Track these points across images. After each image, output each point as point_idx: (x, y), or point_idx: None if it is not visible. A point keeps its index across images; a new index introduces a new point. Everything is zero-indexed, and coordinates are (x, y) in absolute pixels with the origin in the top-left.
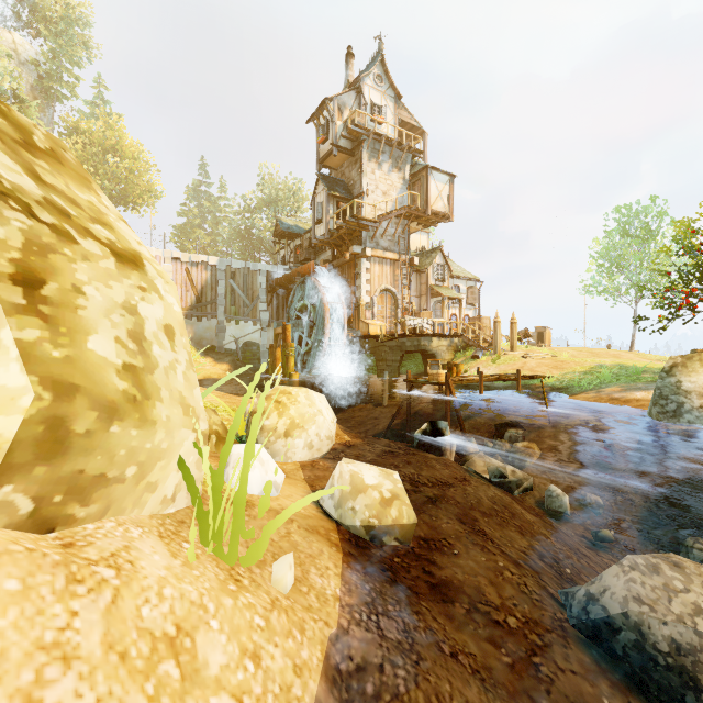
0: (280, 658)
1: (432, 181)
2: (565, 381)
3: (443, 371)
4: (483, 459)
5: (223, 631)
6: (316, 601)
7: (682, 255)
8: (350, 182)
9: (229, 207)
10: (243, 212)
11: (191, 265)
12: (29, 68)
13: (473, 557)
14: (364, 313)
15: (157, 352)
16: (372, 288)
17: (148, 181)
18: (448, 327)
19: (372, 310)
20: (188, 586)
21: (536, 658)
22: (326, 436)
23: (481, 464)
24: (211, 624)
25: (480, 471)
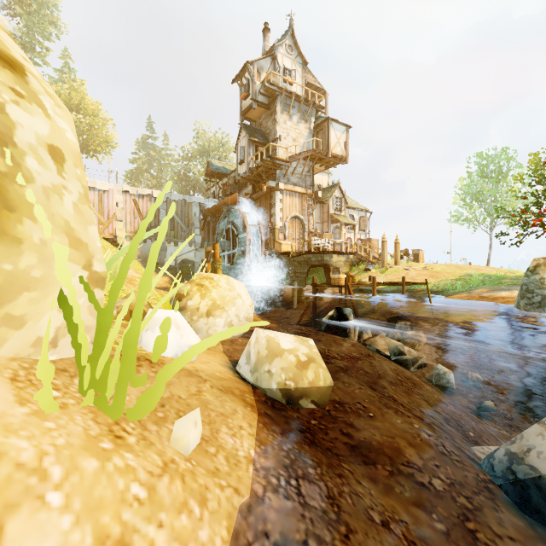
0: (164, 544)
1: (332, 130)
2: (440, 286)
3: (343, 276)
4: (384, 339)
5: (69, 508)
6: (225, 463)
7: (535, 183)
8: (267, 131)
9: (170, 155)
10: (182, 160)
11: (138, 197)
12: None
13: (389, 419)
14: (277, 235)
15: (33, 166)
16: (284, 215)
17: (106, 134)
18: (345, 247)
19: (285, 233)
20: (21, 440)
21: (470, 524)
22: (245, 317)
23: (382, 343)
24: (48, 499)
25: (382, 349)
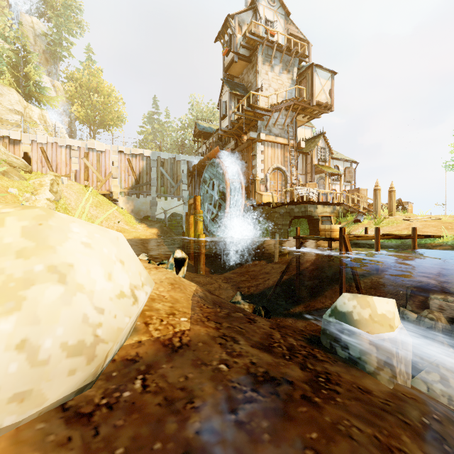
0: None
1: (316, 77)
2: None
3: (336, 226)
4: None
5: None
6: None
7: None
8: (248, 85)
9: (170, 126)
10: (179, 129)
11: (132, 156)
12: (42, 39)
13: None
14: (259, 187)
15: None
16: (266, 167)
17: (117, 111)
18: (331, 197)
19: (266, 184)
20: None
21: None
22: (68, 345)
23: None
24: None
25: None
